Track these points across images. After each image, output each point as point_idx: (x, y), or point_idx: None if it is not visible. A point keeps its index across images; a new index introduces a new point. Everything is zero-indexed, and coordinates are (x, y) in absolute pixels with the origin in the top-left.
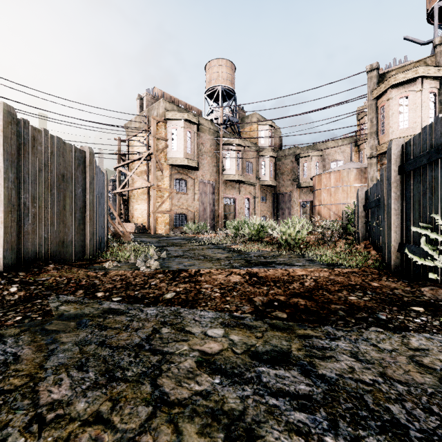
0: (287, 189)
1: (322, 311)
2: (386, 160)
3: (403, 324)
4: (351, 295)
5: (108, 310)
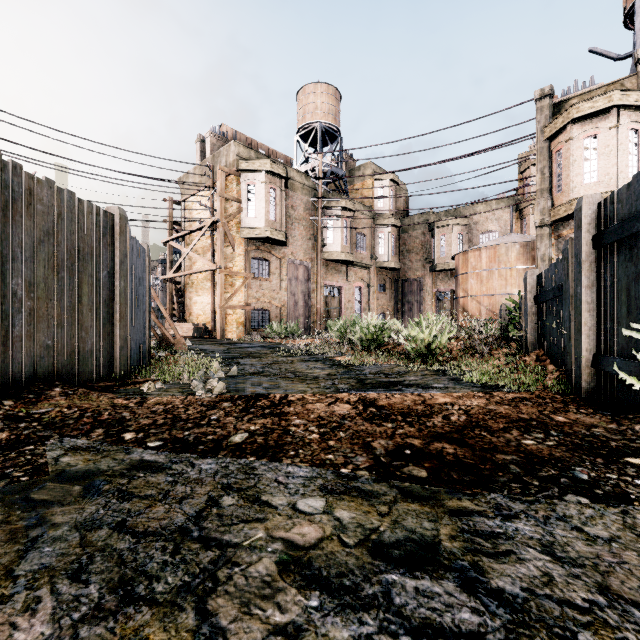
0: (417, 274)
1: (483, 466)
2: (564, 230)
3: (619, 489)
4: (526, 437)
5: (139, 464)
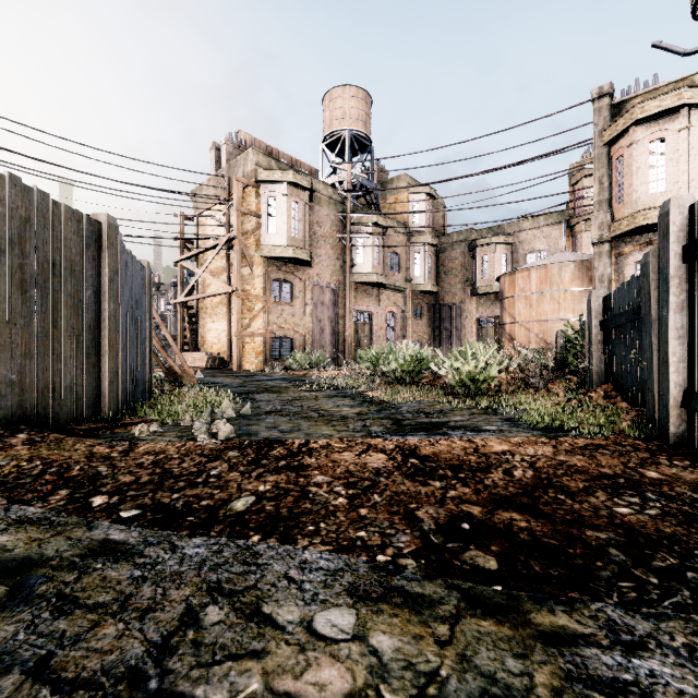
0: (456, 298)
1: (572, 550)
2: (625, 247)
3: None
4: (618, 502)
5: (100, 546)
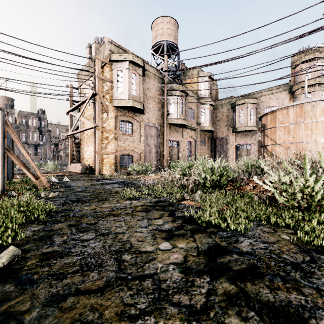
0: (224, 134)
1: None
2: None
3: None
4: None
5: None
